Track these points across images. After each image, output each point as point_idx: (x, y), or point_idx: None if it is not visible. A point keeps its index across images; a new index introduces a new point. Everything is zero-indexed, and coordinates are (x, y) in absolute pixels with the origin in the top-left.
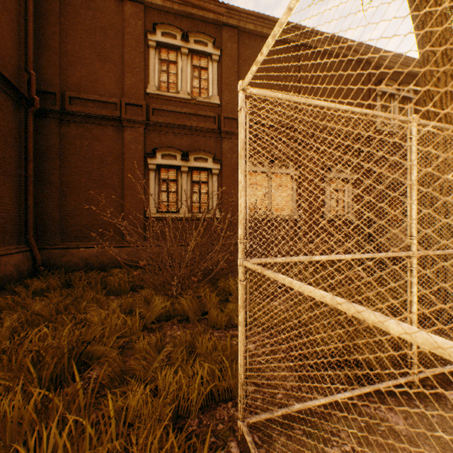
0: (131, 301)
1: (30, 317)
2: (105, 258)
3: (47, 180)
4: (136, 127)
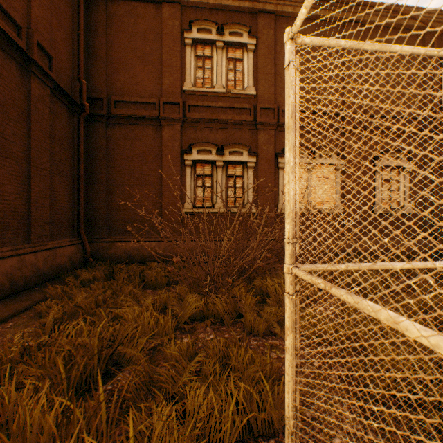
0: (165, 297)
1: (70, 309)
2: (145, 252)
3: (96, 179)
4: (173, 125)
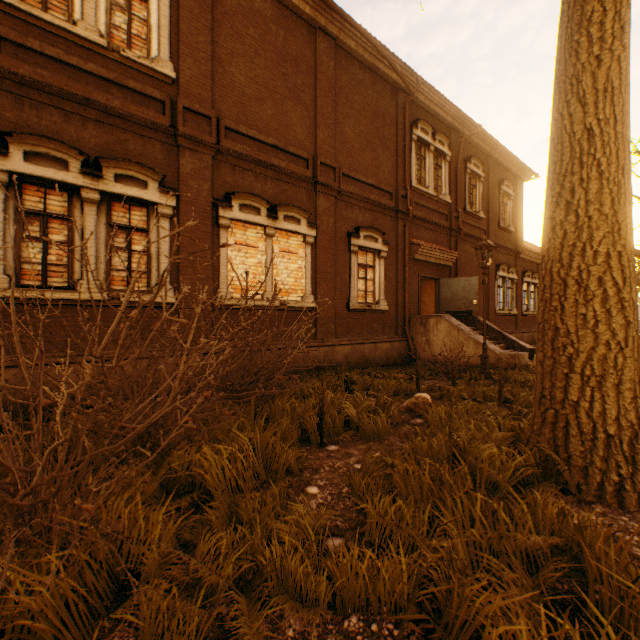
0: None
1: None
2: None
3: None
4: None
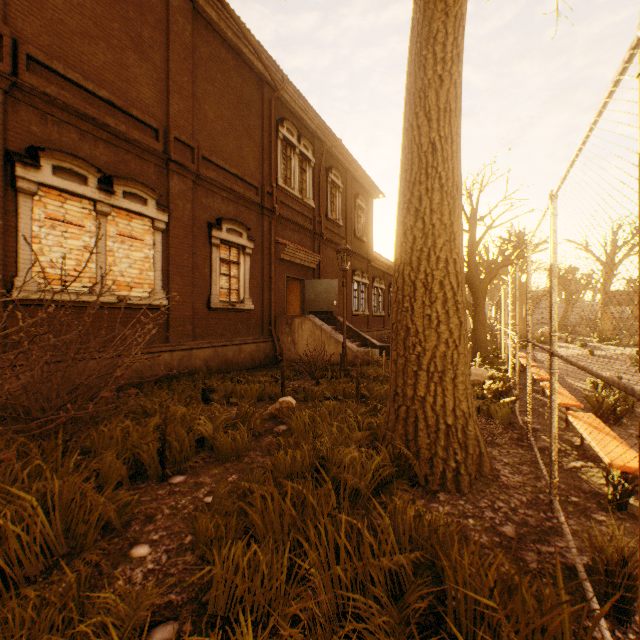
0: None
1: None
2: None
3: None
4: None
